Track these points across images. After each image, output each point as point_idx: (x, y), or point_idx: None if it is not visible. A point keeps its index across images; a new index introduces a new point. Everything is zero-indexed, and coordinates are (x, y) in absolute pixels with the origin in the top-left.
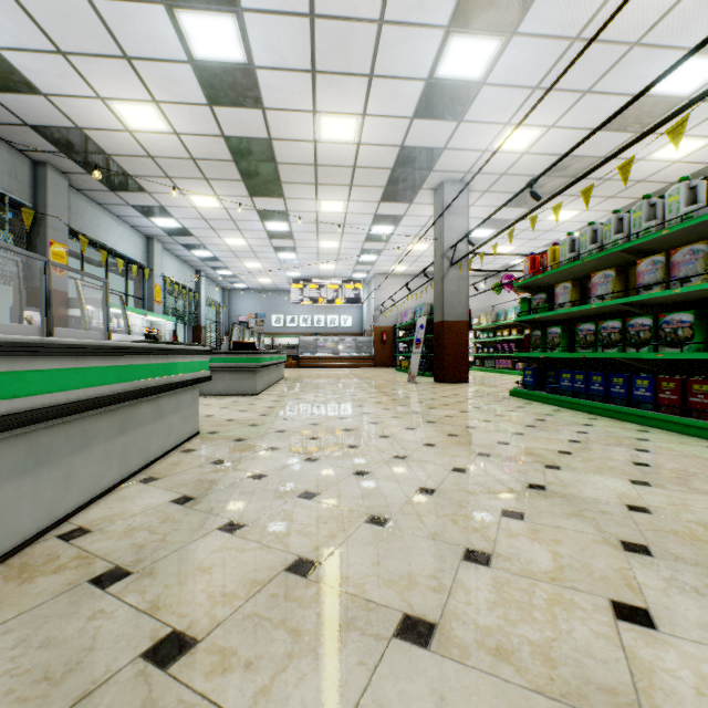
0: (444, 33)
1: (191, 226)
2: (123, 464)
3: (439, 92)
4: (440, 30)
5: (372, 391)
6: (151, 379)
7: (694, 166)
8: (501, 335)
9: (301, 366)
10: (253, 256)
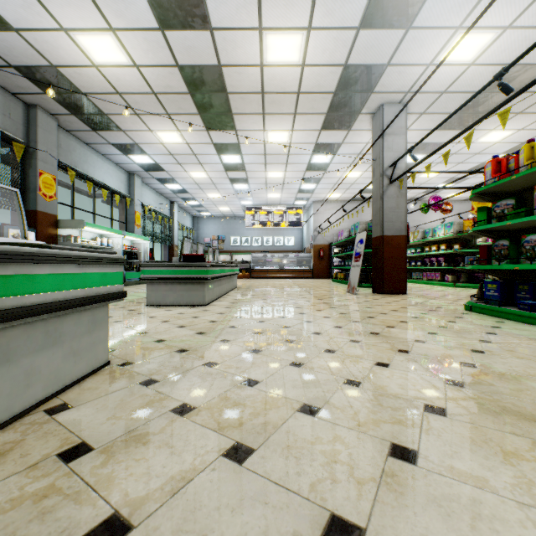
0: None
1: (162, 161)
2: None
3: None
4: None
5: (316, 302)
6: None
7: None
8: (429, 250)
9: (253, 277)
10: (214, 187)
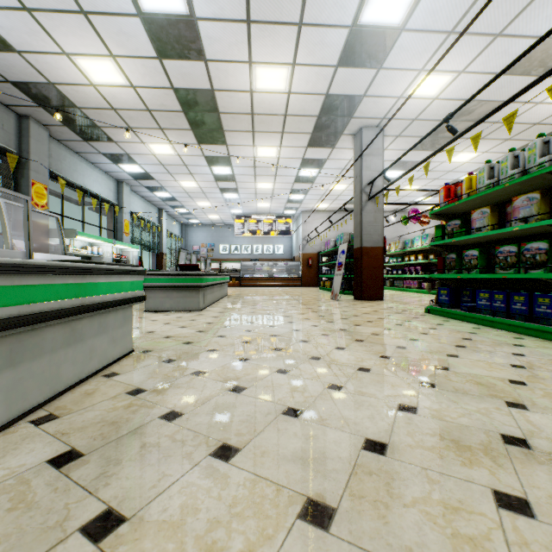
0: None
1: (152, 171)
2: (13, 401)
3: (362, 39)
4: None
5: (300, 307)
6: (54, 302)
7: None
8: (408, 260)
9: (242, 286)
10: (204, 196)
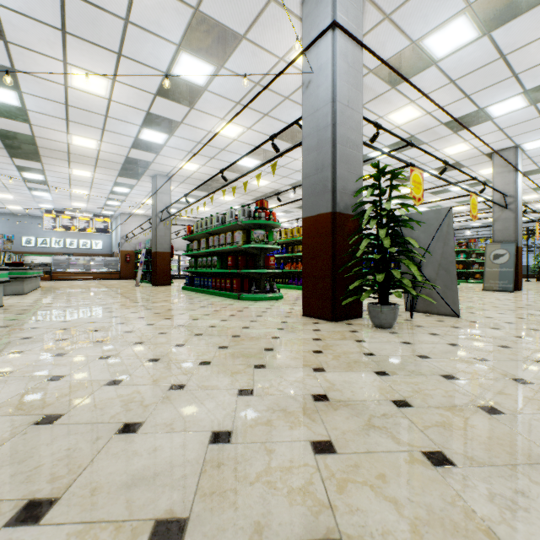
0: (140, 127)
1: None
2: None
3: (143, 143)
4: (138, 126)
5: (108, 290)
6: None
7: (271, 189)
8: None
9: (54, 280)
10: (6, 190)
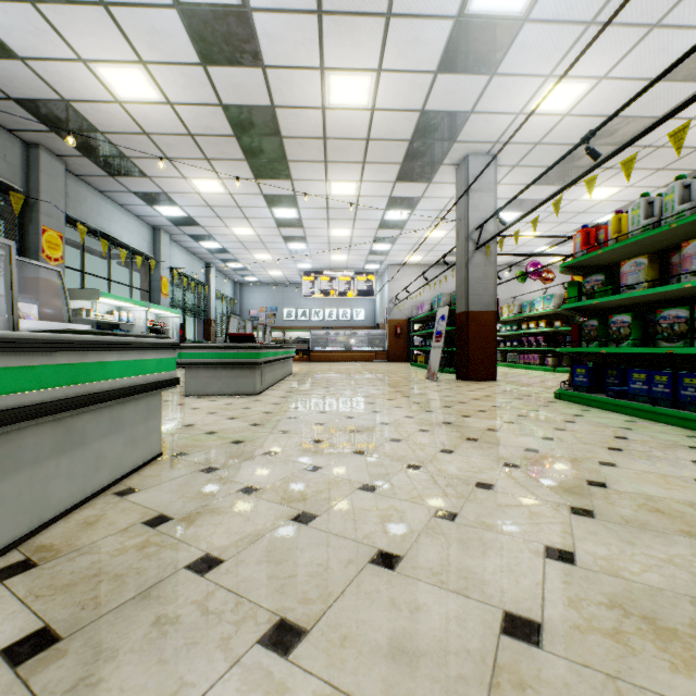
0: None
1: (197, 214)
2: None
3: (470, 34)
4: None
5: (388, 390)
6: (35, 392)
7: None
8: (527, 328)
9: (312, 361)
10: (263, 246)
